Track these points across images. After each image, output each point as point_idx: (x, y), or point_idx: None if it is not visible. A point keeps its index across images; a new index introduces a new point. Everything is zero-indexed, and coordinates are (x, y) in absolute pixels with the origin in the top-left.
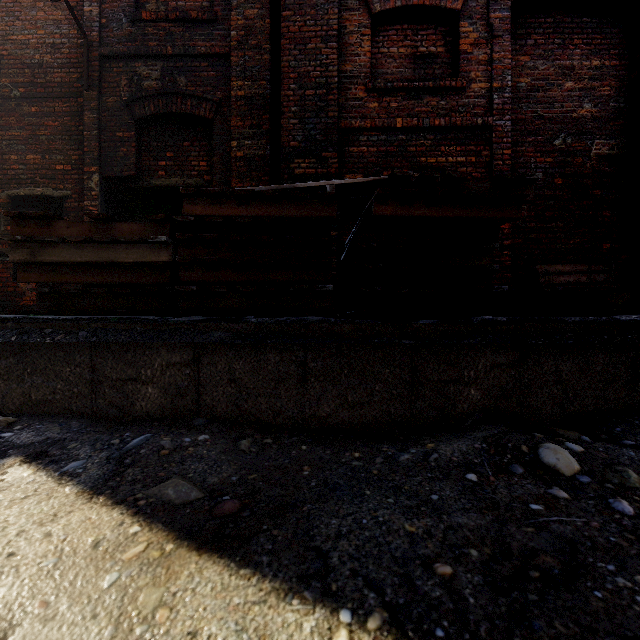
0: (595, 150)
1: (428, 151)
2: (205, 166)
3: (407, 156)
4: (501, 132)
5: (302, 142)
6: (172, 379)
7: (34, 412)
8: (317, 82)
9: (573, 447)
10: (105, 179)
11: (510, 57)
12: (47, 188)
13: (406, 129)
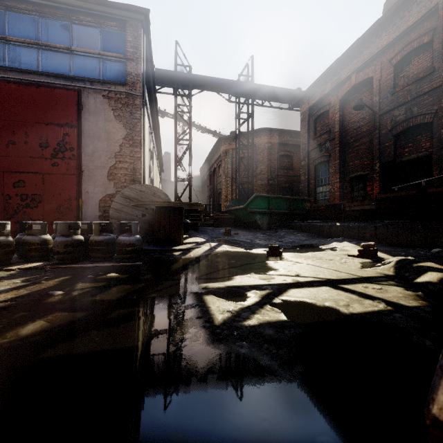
0: None
1: None
2: (429, 145)
3: None
4: None
5: None
6: (371, 233)
7: (349, 238)
8: None
9: None
10: (381, 164)
11: None
12: (361, 172)
13: None
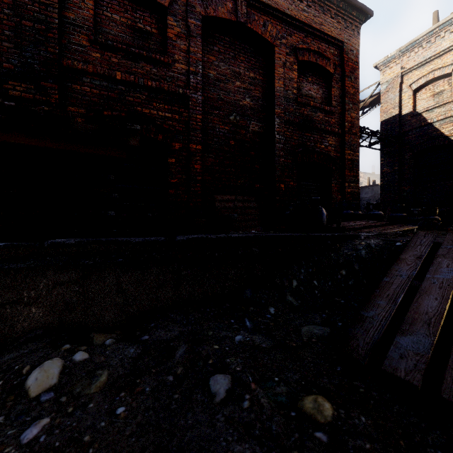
0: (252, 127)
1: (143, 103)
2: None
3: (126, 103)
4: (195, 102)
5: (18, 66)
6: None
7: None
8: (35, 16)
9: (78, 357)
10: None
11: (201, 53)
12: None
13: (125, 82)
